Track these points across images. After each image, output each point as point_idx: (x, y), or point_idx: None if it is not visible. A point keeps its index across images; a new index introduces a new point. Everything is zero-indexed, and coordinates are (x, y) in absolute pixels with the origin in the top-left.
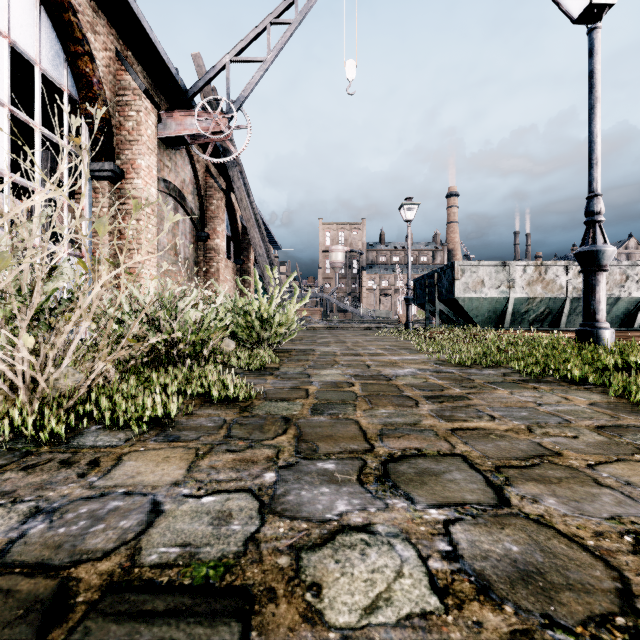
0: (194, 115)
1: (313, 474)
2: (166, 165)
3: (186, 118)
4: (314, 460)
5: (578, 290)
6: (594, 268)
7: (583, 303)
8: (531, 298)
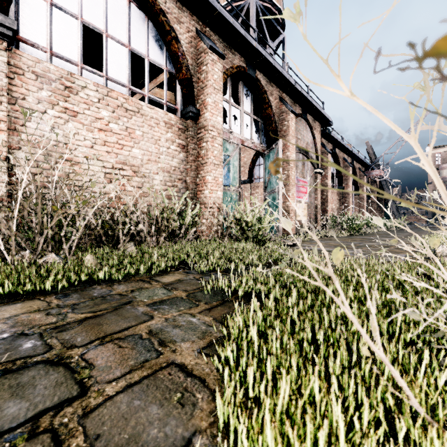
0: (373, 172)
1: None
2: None
3: (370, 172)
4: None
5: None
6: None
7: None
8: None
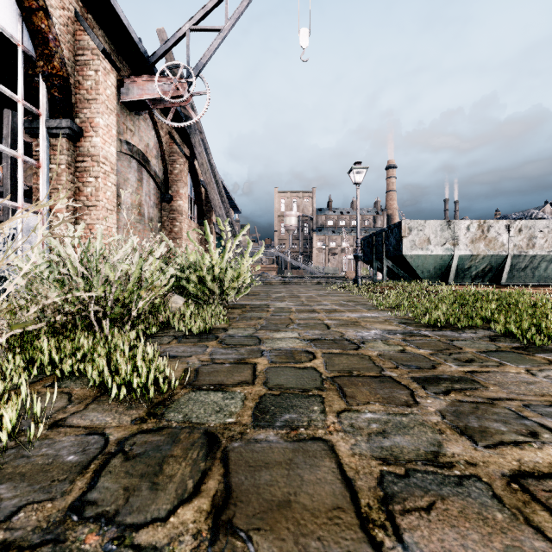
0: (155, 80)
1: None
2: (129, 129)
3: (147, 83)
4: None
5: (519, 247)
6: None
7: None
8: (474, 255)
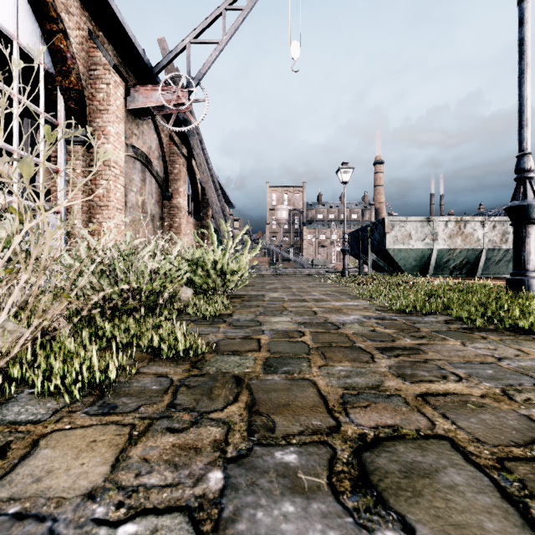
0: (158, 89)
1: (271, 474)
2: (134, 133)
3: (151, 92)
4: (271, 447)
5: (493, 242)
6: (525, 221)
7: (513, 254)
8: (452, 249)
